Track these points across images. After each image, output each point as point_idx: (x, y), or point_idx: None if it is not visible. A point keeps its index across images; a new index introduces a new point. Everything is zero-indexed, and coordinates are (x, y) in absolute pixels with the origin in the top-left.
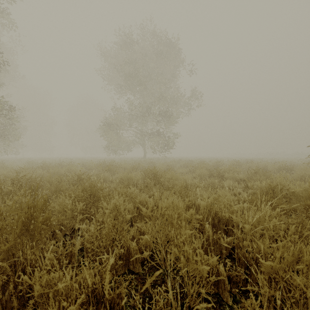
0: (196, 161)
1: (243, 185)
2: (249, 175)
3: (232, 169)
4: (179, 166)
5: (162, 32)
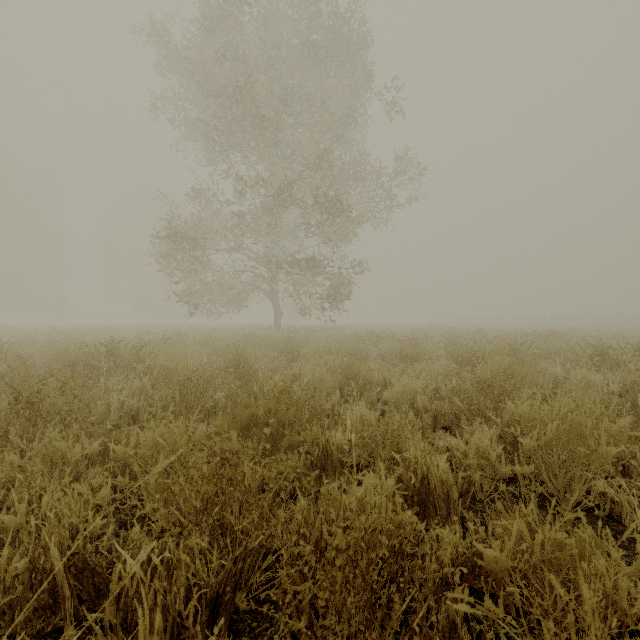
0: (426, 337)
1: None
2: None
3: None
4: (378, 356)
5: None
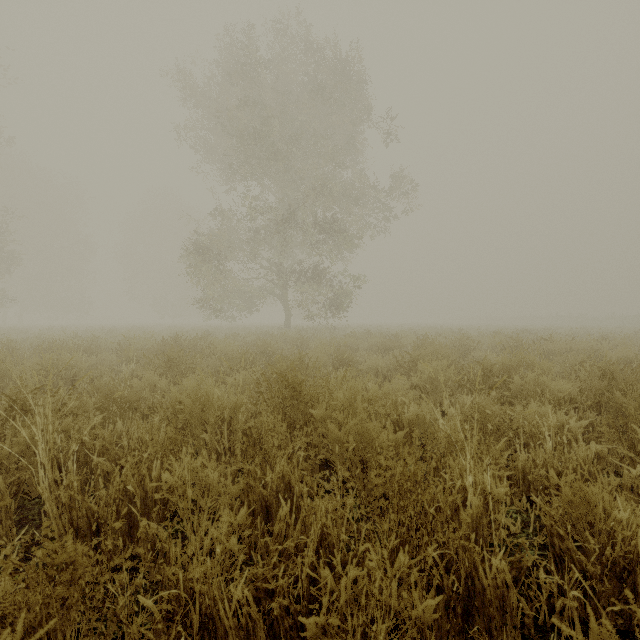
0: (407, 334)
1: (586, 420)
2: (592, 383)
3: (525, 364)
4: (368, 349)
5: (326, 39)
